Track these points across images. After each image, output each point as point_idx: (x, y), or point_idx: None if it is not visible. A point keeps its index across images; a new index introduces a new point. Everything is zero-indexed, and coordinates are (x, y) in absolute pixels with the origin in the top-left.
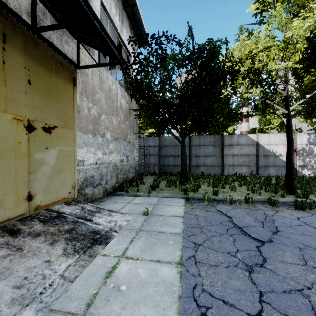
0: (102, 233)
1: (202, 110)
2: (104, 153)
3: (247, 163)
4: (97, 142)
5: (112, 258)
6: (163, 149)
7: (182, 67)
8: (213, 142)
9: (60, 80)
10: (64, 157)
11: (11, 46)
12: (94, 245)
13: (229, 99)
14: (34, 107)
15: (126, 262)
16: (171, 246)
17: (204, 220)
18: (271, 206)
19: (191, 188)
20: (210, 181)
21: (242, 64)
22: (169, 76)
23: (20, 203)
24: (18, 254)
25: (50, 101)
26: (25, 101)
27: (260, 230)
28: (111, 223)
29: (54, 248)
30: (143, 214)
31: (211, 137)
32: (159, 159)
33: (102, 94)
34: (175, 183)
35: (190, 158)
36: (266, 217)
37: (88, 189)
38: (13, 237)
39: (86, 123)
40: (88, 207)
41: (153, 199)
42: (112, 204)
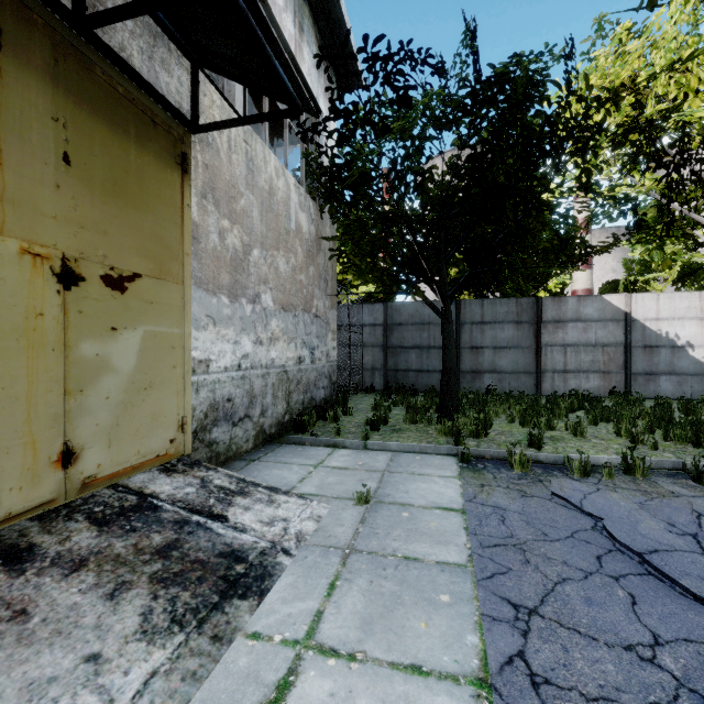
0: (251, 558)
1: (495, 235)
2: (258, 342)
3: (600, 365)
4: (241, 315)
5: (277, 651)
6: (394, 333)
7: (449, 128)
8: (514, 315)
9: (150, 159)
10: (159, 351)
11: (15, 60)
12: (228, 598)
13: (551, 212)
14: (81, 223)
15: (318, 669)
16: (447, 612)
17: (524, 524)
18: (701, 483)
19: (470, 429)
20: (513, 410)
21: (616, 104)
22: (421, 143)
23: (41, 473)
24: (14, 630)
25: (123, 211)
26: (56, 208)
27: (702, 565)
28: (274, 526)
29: (116, 610)
30: (358, 499)
31: (509, 302)
32: (384, 356)
33: (254, 199)
34: (428, 415)
35: (458, 353)
36: (701, 519)
37: (219, 431)
38: (11, 573)
39: (215, 269)
40: (218, 479)
41: (377, 457)
42: (277, 467)
